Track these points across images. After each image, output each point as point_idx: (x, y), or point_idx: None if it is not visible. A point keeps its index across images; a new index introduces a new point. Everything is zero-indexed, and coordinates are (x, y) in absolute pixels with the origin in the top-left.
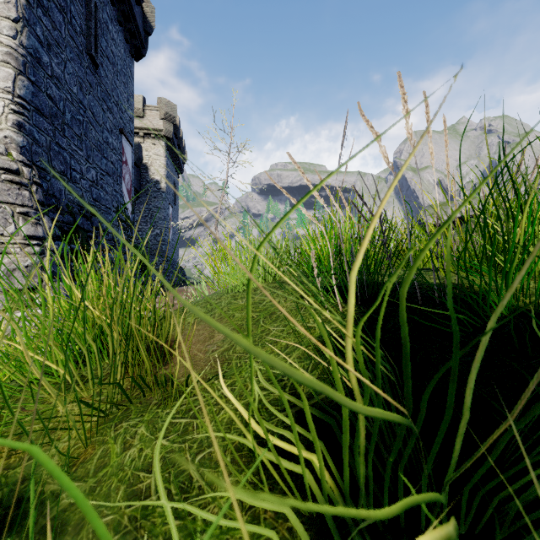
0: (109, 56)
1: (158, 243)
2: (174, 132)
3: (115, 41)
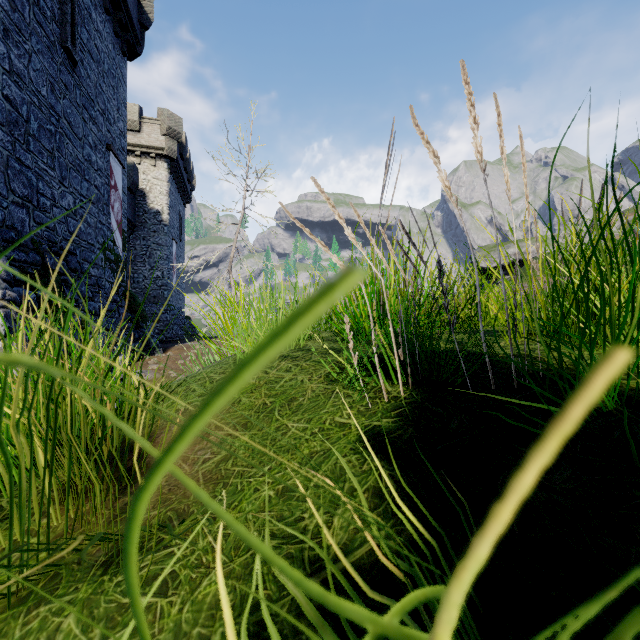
0: (92, 52)
1: (158, 288)
2: (179, 151)
3: (100, 34)
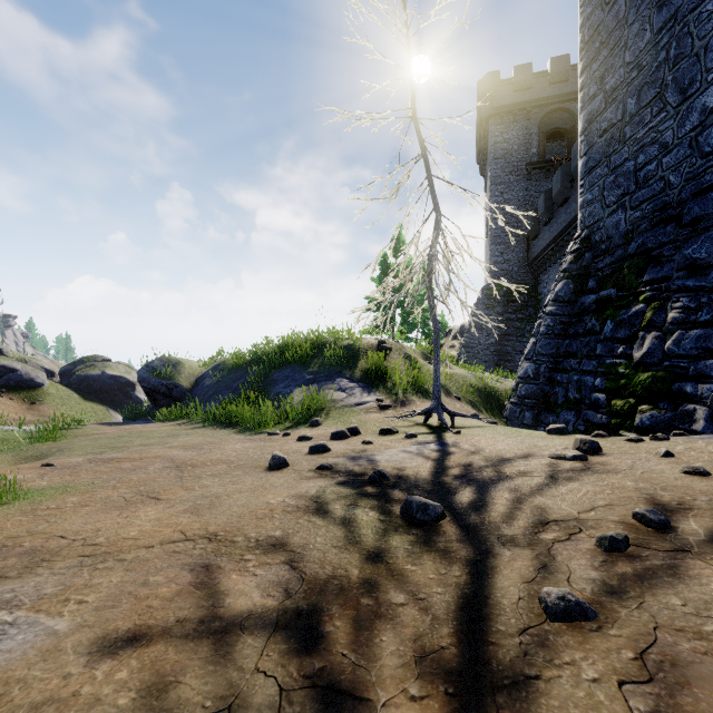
0: None
1: None
2: None
3: None
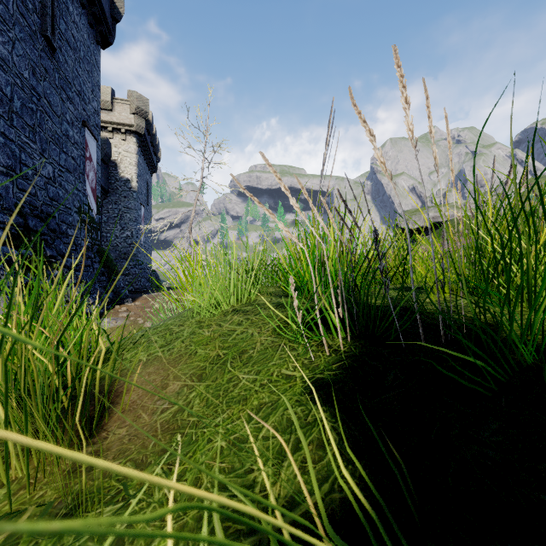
0: (69, 41)
1: (128, 246)
2: (146, 128)
3: (76, 25)
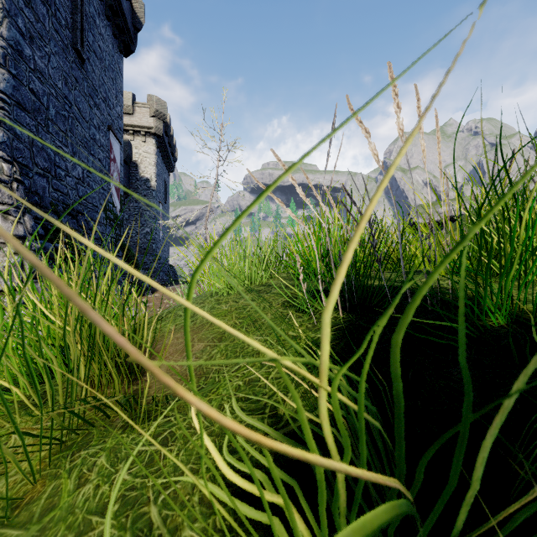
0: (96, 51)
1: (148, 242)
2: (164, 129)
3: (102, 36)
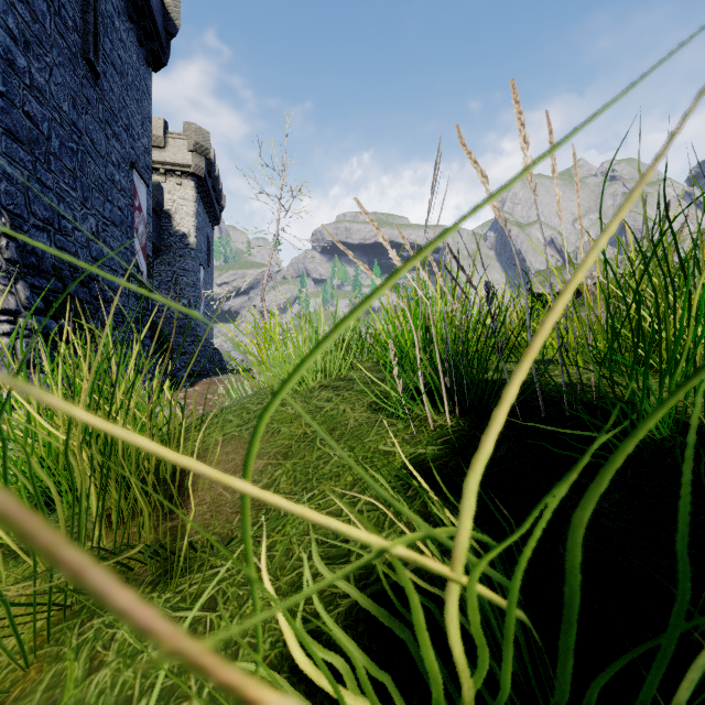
0: (115, 63)
1: (185, 317)
2: (207, 168)
3: (123, 43)
